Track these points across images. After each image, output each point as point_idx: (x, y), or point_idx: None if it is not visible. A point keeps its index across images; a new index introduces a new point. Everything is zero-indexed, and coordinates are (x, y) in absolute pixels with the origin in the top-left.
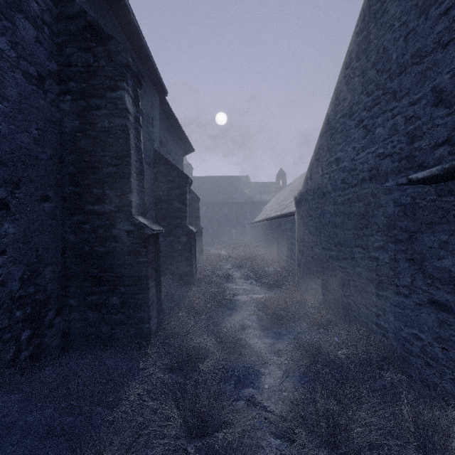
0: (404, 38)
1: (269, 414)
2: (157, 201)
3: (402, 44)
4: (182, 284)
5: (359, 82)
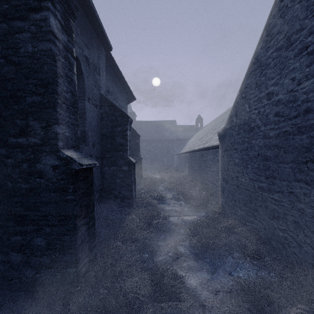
0: None
1: None
2: (103, 137)
3: None
4: (123, 206)
5: (301, 8)
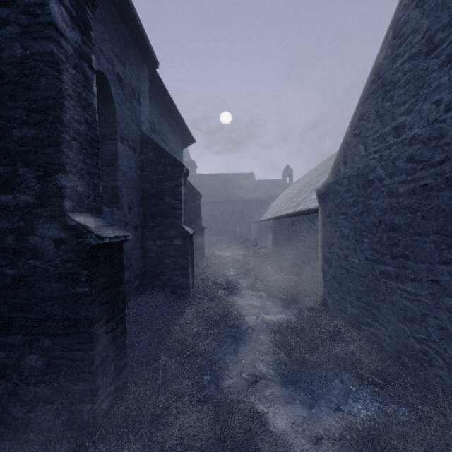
0: None
1: None
2: (145, 196)
3: None
4: (175, 299)
5: None
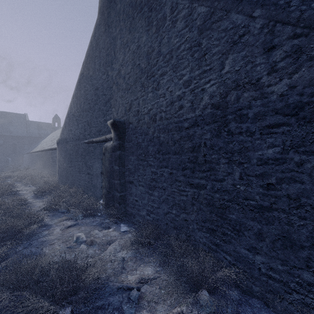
0: (84, 102)
1: (37, 208)
2: None
3: (83, 104)
4: None
5: (76, 106)
